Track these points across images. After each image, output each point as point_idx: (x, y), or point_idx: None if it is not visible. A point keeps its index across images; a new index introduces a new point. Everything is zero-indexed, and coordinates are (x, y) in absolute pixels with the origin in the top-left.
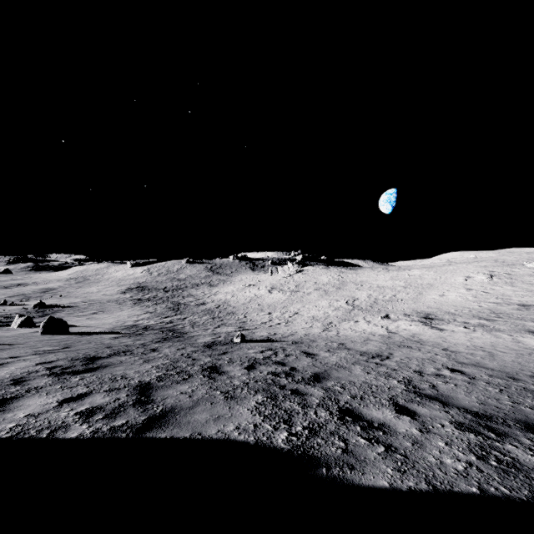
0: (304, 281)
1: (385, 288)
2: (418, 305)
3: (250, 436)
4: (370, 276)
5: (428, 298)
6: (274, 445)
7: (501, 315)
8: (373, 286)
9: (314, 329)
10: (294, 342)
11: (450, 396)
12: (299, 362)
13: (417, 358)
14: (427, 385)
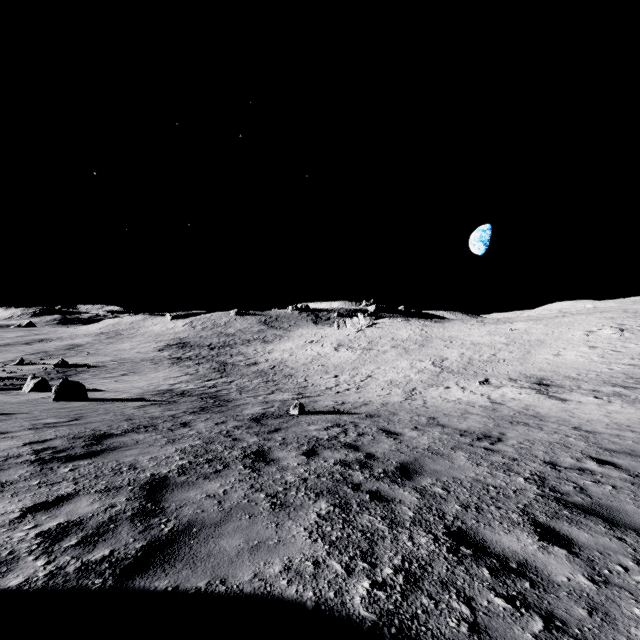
0: (378, 337)
1: (481, 345)
2: (526, 367)
3: (307, 589)
4: (462, 331)
5: (539, 358)
6: (348, 610)
7: None
8: (466, 343)
9: (393, 398)
10: (368, 415)
11: (613, 508)
12: (378, 445)
13: (542, 441)
14: (570, 486)
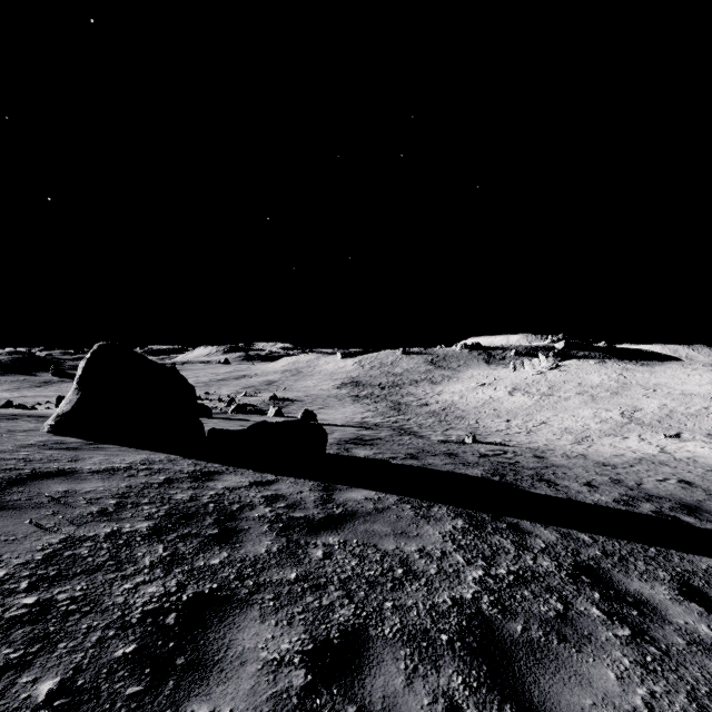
0: (561, 381)
1: (693, 396)
2: None
3: (479, 475)
4: (675, 377)
5: None
6: (491, 479)
7: None
8: (673, 393)
9: (560, 442)
10: (528, 448)
11: (644, 488)
12: (525, 460)
13: (658, 471)
14: (635, 483)
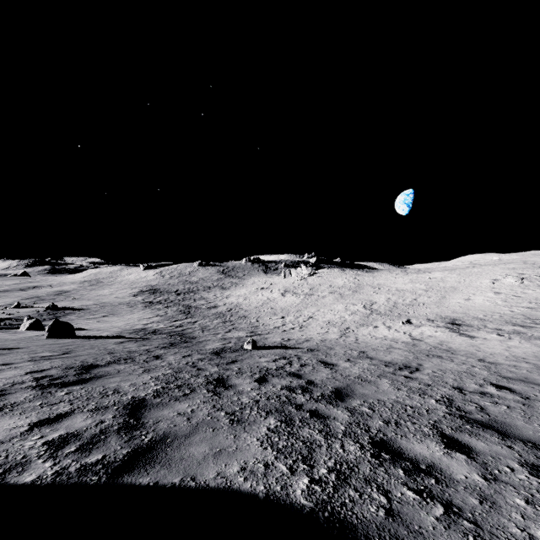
0: (318, 284)
1: (404, 291)
2: (442, 310)
3: (259, 484)
4: (388, 279)
5: (452, 302)
6: (292, 500)
7: (537, 321)
8: (391, 289)
9: (330, 335)
10: (309, 349)
11: (506, 423)
12: (317, 374)
13: (452, 370)
14: (473, 406)
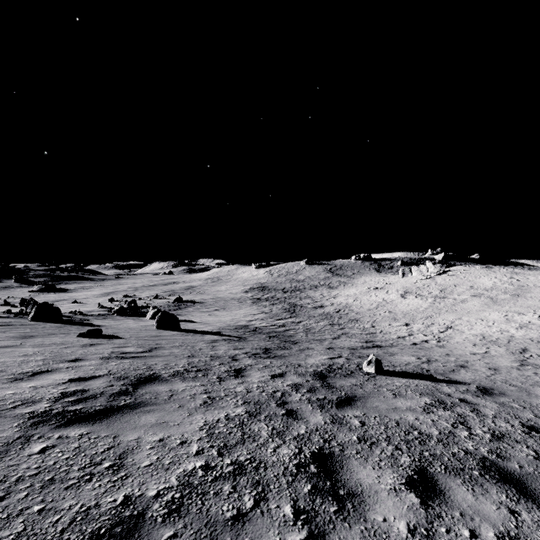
0: (452, 285)
1: None
2: None
3: None
4: None
5: None
6: None
7: None
8: None
9: (498, 359)
10: (482, 388)
11: None
12: None
13: None
14: None
